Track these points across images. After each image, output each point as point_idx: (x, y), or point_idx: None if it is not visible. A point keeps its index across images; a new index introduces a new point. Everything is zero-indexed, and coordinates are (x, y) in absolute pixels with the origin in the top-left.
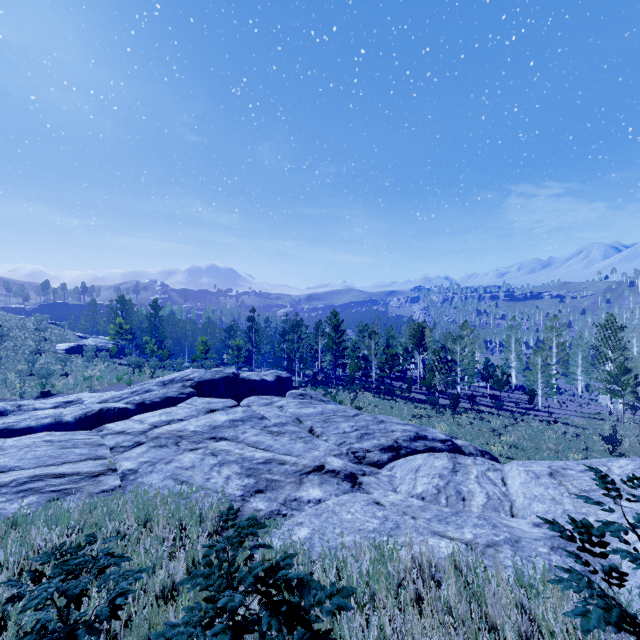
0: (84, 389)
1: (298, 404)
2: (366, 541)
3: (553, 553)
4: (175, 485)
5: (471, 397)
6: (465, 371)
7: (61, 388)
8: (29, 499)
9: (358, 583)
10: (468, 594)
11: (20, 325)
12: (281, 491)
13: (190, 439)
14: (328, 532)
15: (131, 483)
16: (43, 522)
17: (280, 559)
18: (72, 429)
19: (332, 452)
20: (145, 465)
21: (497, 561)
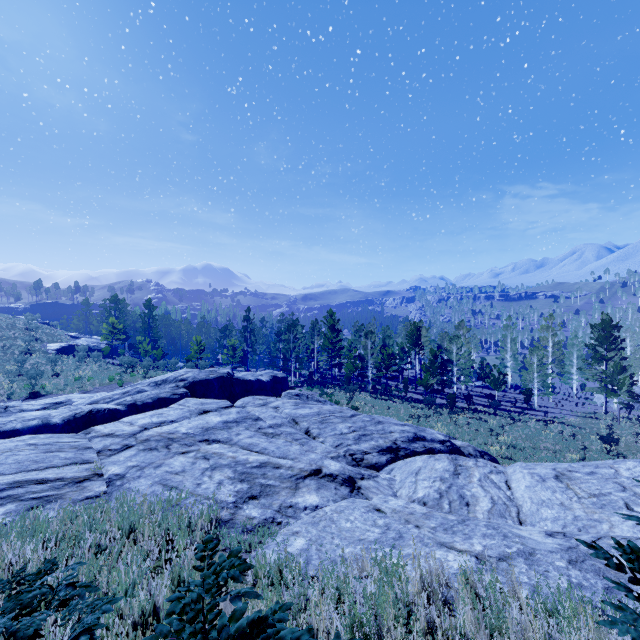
0: (74, 390)
1: (294, 405)
2: (369, 557)
3: (572, 567)
4: (164, 491)
5: (468, 397)
6: (461, 371)
7: (51, 389)
8: (7, 507)
9: (361, 607)
10: (488, 623)
11: (10, 325)
12: (276, 497)
13: (181, 442)
14: (326, 543)
15: (117, 489)
16: (18, 534)
17: (270, 611)
18: (60, 431)
19: (329, 454)
20: (133, 470)
21: (514, 580)
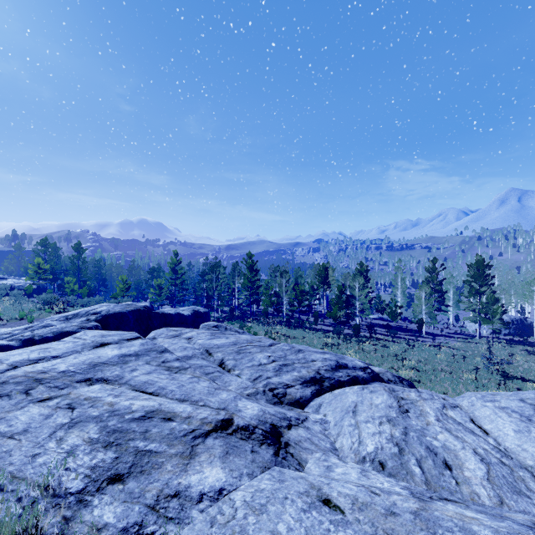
0: None
1: (210, 335)
2: None
3: None
4: None
5: (370, 327)
6: (363, 305)
7: None
8: None
9: None
10: None
11: None
12: (155, 475)
13: (51, 383)
14: None
15: None
16: None
17: None
18: None
19: (245, 391)
20: None
21: None
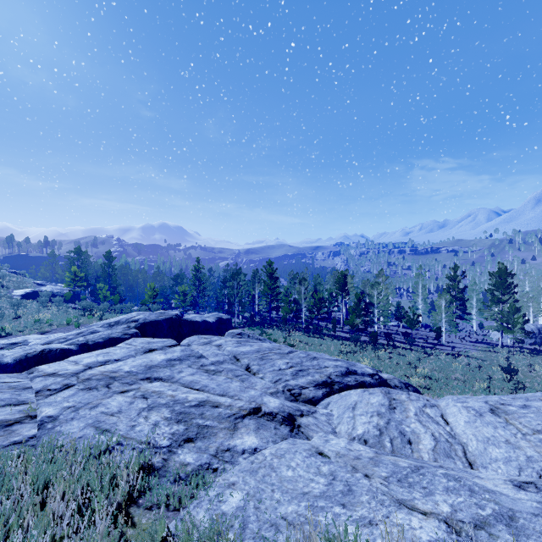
0: (33, 331)
1: (236, 343)
2: None
3: None
4: (95, 435)
5: (387, 334)
6: (381, 312)
7: (10, 330)
8: None
9: None
10: None
11: None
12: (213, 439)
13: (123, 380)
14: (265, 498)
15: (47, 433)
16: None
17: None
18: (11, 370)
19: (268, 390)
20: (67, 411)
21: None
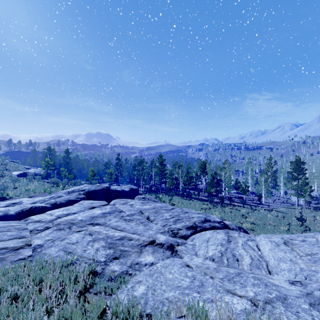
0: (24, 196)
1: (141, 203)
2: (185, 308)
3: (312, 309)
4: (64, 255)
5: (230, 198)
6: (226, 185)
7: (12, 195)
8: None
9: None
10: None
11: None
12: (129, 258)
13: (78, 225)
14: (157, 288)
15: (38, 254)
16: None
17: None
18: (14, 218)
19: (159, 231)
20: (48, 242)
21: None
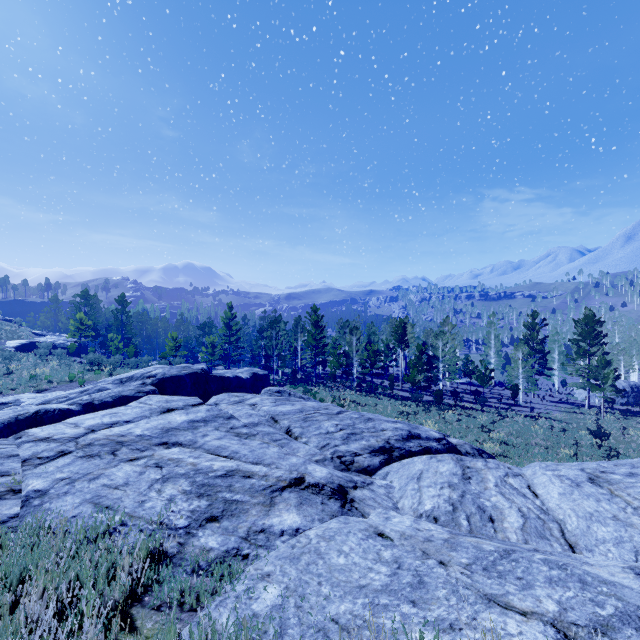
0: (27, 389)
1: (274, 401)
2: None
3: None
4: (92, 513)
5: (455, 393)
6: (447, 367)
7: None
8: None
9: None
10: None
11: None
12: (243, 518)
13: (133, 446)
14: (310, 593)
15: (32, 511)
16: None
17: None
18: None
19: (313, 457)
20: (60, 483)
21: None
